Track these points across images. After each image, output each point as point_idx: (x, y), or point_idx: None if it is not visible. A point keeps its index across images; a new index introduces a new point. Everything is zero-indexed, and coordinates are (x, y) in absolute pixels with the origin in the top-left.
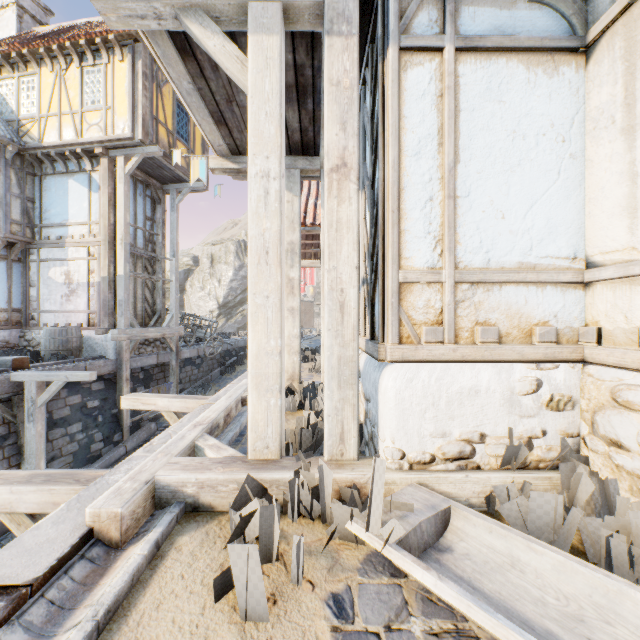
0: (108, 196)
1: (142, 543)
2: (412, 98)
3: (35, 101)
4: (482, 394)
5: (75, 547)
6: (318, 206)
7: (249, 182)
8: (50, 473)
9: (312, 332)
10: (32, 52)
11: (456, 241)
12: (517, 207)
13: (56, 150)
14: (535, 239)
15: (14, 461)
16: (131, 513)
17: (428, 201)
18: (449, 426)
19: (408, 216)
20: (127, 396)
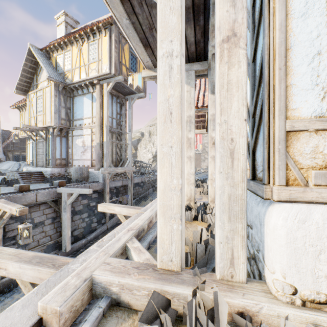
0: (99, 103)
1: None
2: None
3: (70, 62)
4: None
5: None
6: (205, 96)
7: (158, 62)
8: (43, 256)
9: (200, 170)
10: (69, 40)
11: None
12: None
13: (78, 84)
14: None
15: (58, 229)
16: (69, 308)
17: (316, 55)
18: None
19: (294, 72)
20: (100, 204)
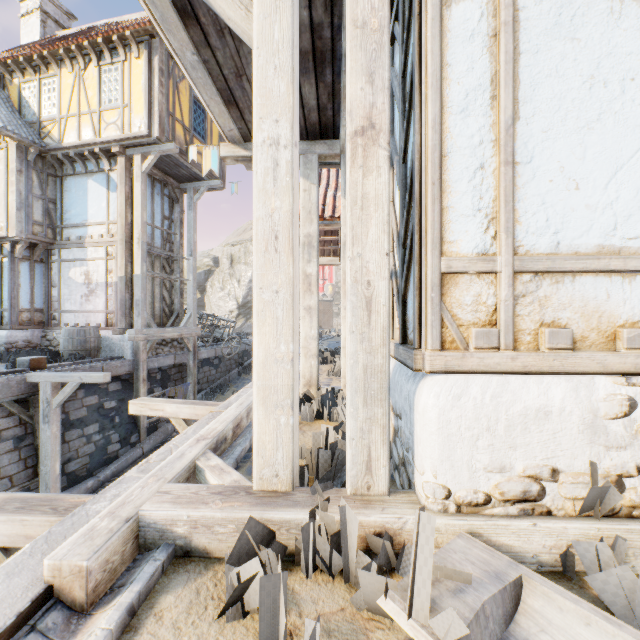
0: (125, 195)
1: (111, 610)
2: (457, 40)
3: (56, 102)
4: (554, 417)
5: (23, 616)
6: (337, 198)
7: (254, 152)
8: (27, 497)
9: (331, 332)
10: (52, 53)
11: (515, 219)
12: (596, 174)
13: (75, 150)
14: (620, 215)
15: (30, 462)
16: (103, 564)
17: (478, 169)
18: (509, 458)
19: (452, 189)
20: (134, 401)
